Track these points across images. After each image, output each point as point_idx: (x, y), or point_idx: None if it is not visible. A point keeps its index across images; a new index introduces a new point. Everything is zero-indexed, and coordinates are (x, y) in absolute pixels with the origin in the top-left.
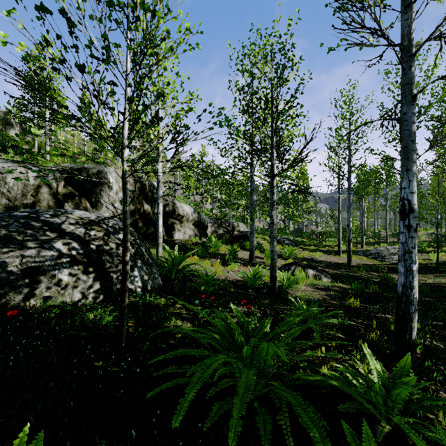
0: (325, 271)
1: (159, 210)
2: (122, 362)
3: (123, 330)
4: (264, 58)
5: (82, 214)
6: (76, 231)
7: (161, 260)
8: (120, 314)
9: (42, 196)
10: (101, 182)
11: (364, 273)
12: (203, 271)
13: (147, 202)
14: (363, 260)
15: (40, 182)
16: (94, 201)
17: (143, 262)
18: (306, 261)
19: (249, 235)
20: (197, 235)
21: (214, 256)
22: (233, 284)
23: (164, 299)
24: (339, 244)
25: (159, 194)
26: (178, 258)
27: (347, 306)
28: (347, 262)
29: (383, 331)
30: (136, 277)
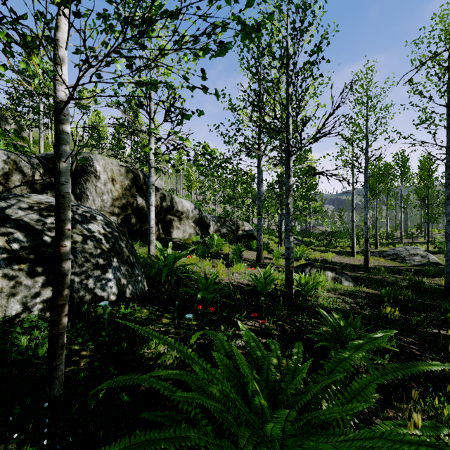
0: (345, 273)
1: (151, 200)
2: (34, 444)
3: (56, 373)
4: (278, 5)
5: (43, 199)
6: (24, 218)
7: (149, 259)
8: (51, 346)
9: (13, 185)
10: (86, 170)
11: (387, 276)
12: (202, 273)
13: (141, 195)
14: (380, 261)
15: (11, 168)
16: (79, 192)
17: (122, 261)
18: (319, 262)
19: (255, 234)
20: (198, 233)
21: (217, 256)
22: (239, 289)
23: (146, 310)
24: (352, 244)
25: (150, 182)
26: (171, 257)
27: (383, 317)
28: (364, 263)
29: (447, 355)
30: (110, 280)
